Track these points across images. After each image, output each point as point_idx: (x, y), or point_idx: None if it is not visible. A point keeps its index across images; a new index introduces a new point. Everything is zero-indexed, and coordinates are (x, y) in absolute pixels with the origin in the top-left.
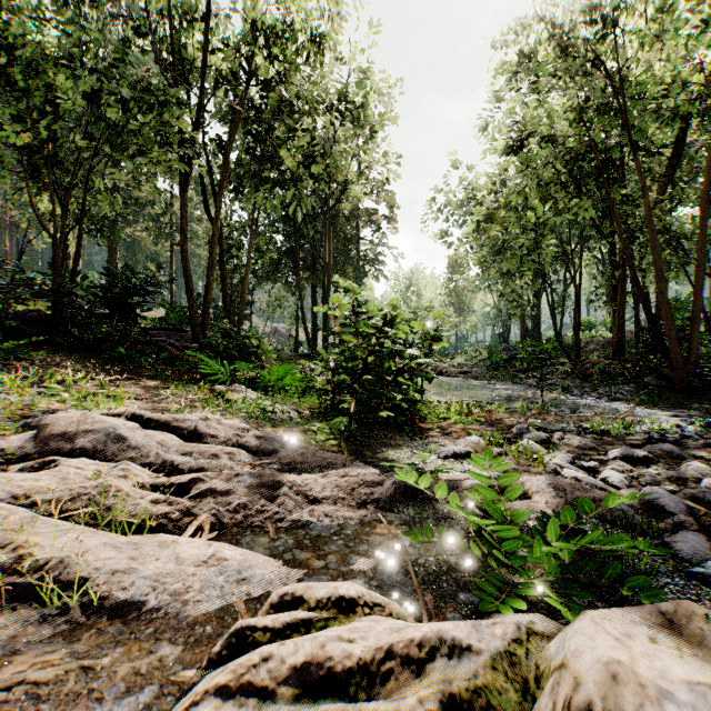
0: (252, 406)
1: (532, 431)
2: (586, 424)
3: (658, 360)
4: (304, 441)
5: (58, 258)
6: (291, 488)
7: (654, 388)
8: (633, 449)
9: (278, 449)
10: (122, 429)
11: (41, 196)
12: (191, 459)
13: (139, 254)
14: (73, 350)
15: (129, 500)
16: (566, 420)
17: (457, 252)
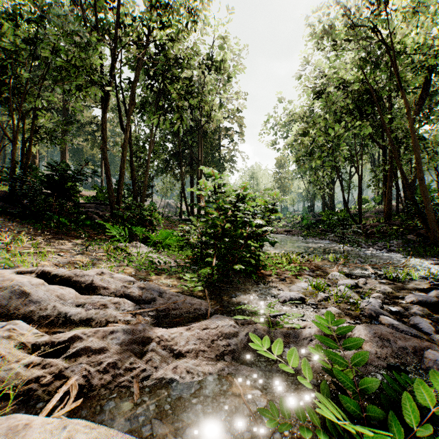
0: (143, 259)
1: (343, 277)
2: (380, 272)
3: (415, 224)
4: (179, 287)
5: (14, 155)
6: (159, 343)
7: (414, 242)
8: (425, 295)
9: (156, 297)
10: (27, 286)
11: (10, 115)
12: (83, 310)
13: (82, 156)
14: (26, 218)
15: (4, 365)
16: (363, 267)
17: (281, 155)
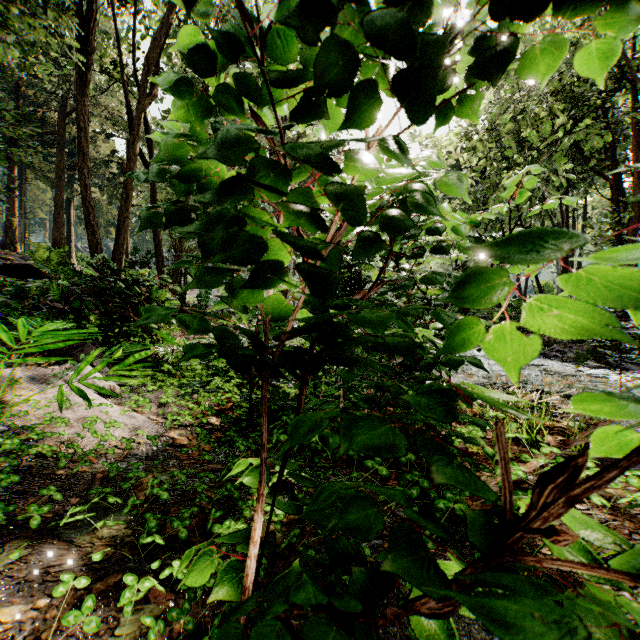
0: None
1: None
2: None
3: None
4: None
5: None
6: None
7: None
8: None
9: None
10: None
11: None
12: None
13: (101, 219)
14: None
15: None
16: None
17: None
